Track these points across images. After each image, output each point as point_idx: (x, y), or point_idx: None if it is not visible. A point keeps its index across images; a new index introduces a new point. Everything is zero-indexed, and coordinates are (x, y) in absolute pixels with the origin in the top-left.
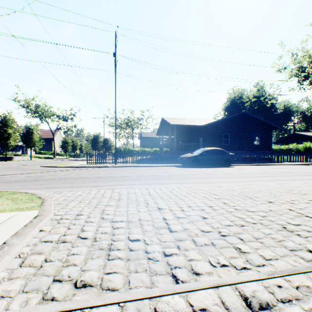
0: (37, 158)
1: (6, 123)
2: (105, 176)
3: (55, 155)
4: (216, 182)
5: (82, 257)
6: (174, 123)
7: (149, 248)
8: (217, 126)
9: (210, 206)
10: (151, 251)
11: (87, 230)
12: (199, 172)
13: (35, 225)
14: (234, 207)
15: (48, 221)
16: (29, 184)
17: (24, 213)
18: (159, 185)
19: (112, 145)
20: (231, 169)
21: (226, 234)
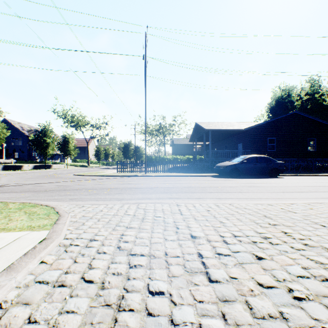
0: (73, 166)
1: (45, 133)
2: (133, 187)
3: (89, 163)
4: (265, 197)
5: (77, 319)
6: (209, 127)
7: (177, 314)
8: (260, 129)
9: (265, 238)
10: (180, 321)
11: (96, 267)
12: (240, 184)
13: (35, 255)
14: (301, 241)
15: (54, 247)
16: (55, 194)
17: (31, 234)
18: (192, 201)
19: (143, 152)
20: (280, 180)
21: (303, 295)
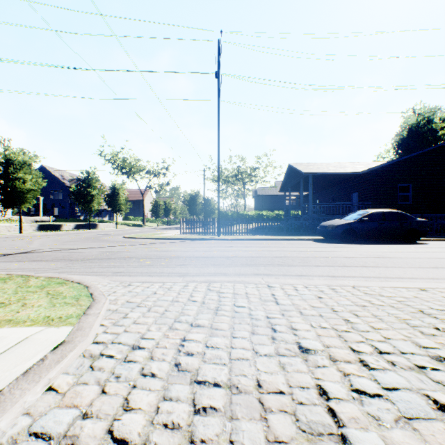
0: (124, 225)
1: (89, 183)
2: (201, 256)
3: (144, 221)
4: (408, 277)
5: None
6: (308, 170)
7: None
8: (386, 171)
9: (439, 359)
10: None
11: (136, 407)
12: (361, 253)
13: (40, 375)
14: None
15: (75, 358)
16: (96, 264)
17: (45, 333)
18: (291, 280)
19: (215, 207)
20: (423, 248)
21: None
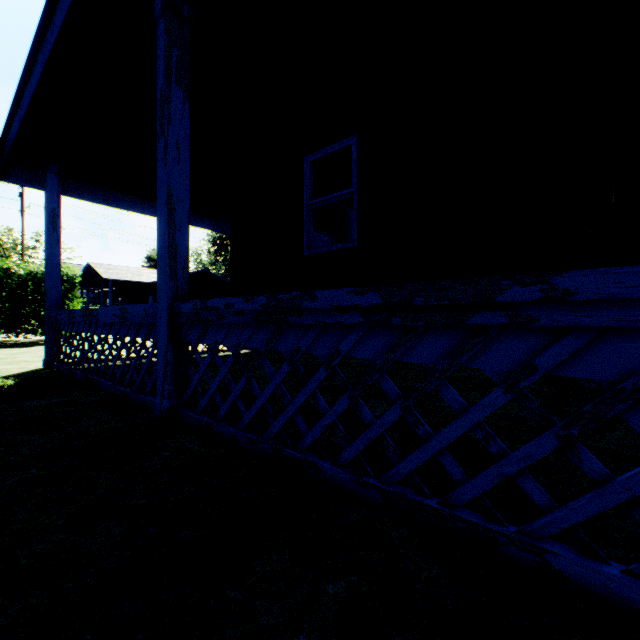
0: None
1: None
2: None
3: None
4: None
5: None
6: (110, 276)
7: None
8: None
9: None
10: None
11: None
12: None
13: None
14: None
15: None
16: None
17: None
18: None
19: None
20: None
21: None
